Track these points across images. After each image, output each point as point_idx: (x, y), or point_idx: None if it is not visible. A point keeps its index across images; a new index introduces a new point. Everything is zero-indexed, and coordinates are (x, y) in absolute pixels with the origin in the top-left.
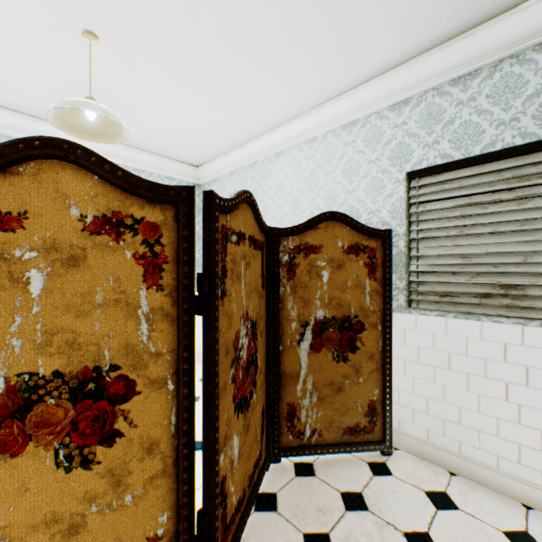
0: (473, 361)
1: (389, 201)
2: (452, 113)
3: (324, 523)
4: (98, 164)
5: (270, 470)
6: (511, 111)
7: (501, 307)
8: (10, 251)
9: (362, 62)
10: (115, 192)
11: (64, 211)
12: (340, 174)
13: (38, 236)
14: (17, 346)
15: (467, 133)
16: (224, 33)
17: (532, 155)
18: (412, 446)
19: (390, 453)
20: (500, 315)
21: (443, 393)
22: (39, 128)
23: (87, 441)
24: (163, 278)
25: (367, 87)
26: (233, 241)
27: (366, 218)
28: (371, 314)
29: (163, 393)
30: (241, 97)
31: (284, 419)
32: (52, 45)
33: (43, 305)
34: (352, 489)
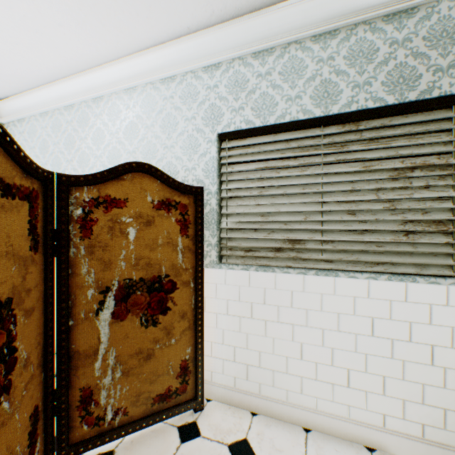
0: (270, 308)
1: (203, 159)
2: (254, 83)
3: None
4: None
5: None
6: (296, 89)
7: (290, 259)
8: None
9: (173, 9)
10: None
11: None
12: (160, 129)
13: None
14: None
15: (265, 103)
16: None
17: (310, 130)
18: (223, 395)
19: (203, 408)
20: (289, 266)
21: (247, 340)
22: None
23: None
24: None
25: (183, 42)
26: None
27: (183, 175)
28: (184, 272)
29: None
30: (29, 10)
31: (77, 409)
32: None
33: None
34: None
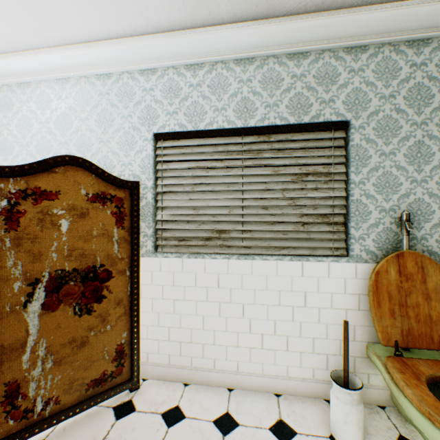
0: (201, 290)
1: (140, 156)
2: (187, 92)
3: None
4: None
5: None
6: (222, 102)
7: (217, 247)
8: None
9: (108, 12)
10: None
11: None
12: (95, 123)
13: None
14: None
15: (196, 111)
16: None
17: (234, 137)
18: (159, 372)
19: (139, 387)
20: (216, 253)
21: (181, 320)
22: None
23: None
24: None
25: (119, 44)
26: None
27: (120, 170)
28: (120, 261)
29: None
30: None
31: (2, 405)
32: None
33: None
34: None
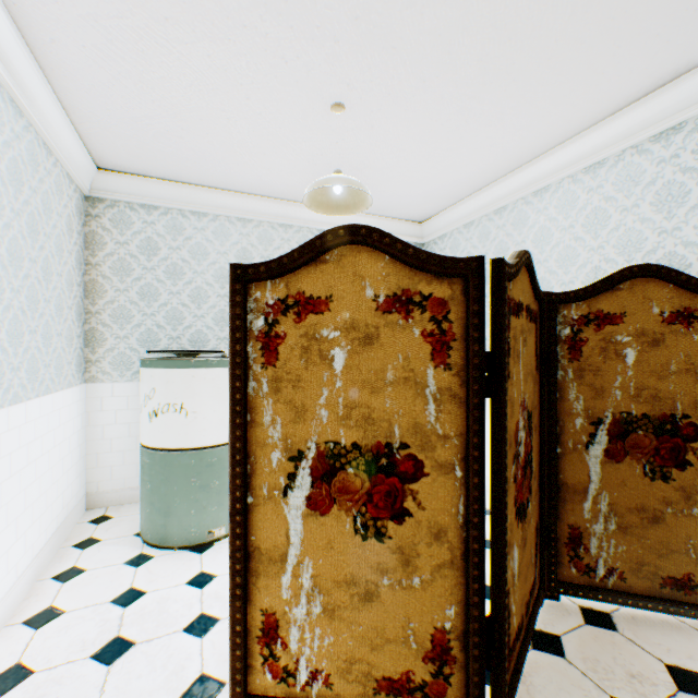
0: None
1: None
2: None
3: (643, 695)
4: (390, 244)
5: (544, 606)
6: None
7: None
8: (319, 331)
9: (697, 37)
10: (404, 270)
11: (360, 292)
12: (648, 208)
13: (340, 317)
14: (324, 417)
15: None
16: (485, 62)
17: None
18: None
19: None
20: None
21: None
22: (272, 207)
23: (379, 514)
24: (450, 356)
25: None
26: (513, 314)
27: None
28: None
29: (449, 479)
30: (493, 130)
31: (564, 545)
32: (300, 126)
33: (344, 380)
34: (685, 666)
